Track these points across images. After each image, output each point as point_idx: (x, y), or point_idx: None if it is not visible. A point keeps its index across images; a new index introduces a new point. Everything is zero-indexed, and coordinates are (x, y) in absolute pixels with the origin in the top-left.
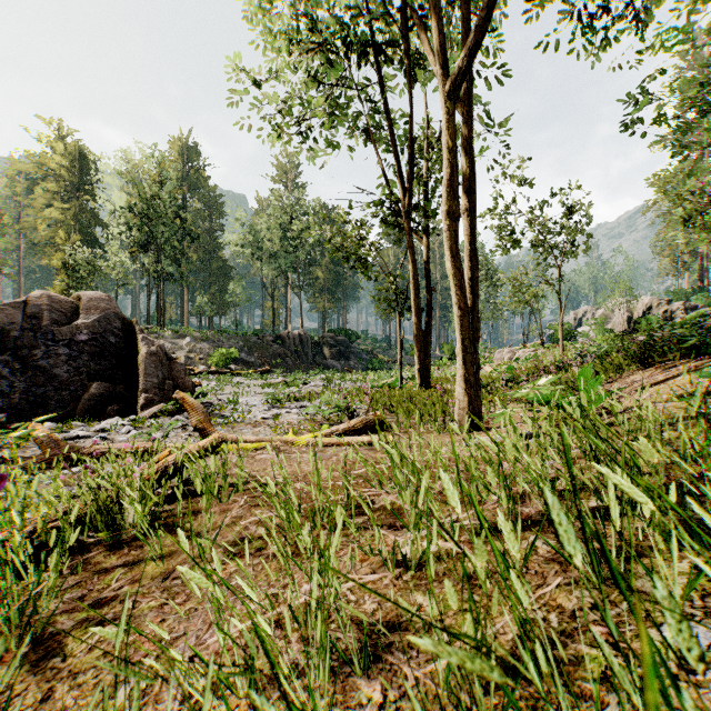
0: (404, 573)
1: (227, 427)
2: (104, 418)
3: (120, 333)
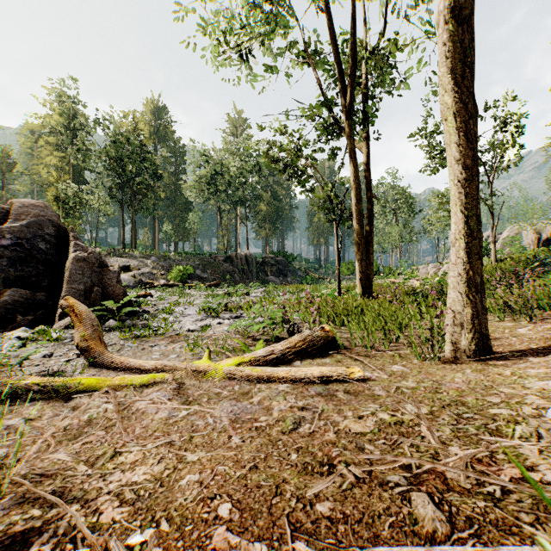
0: None
1: (139, 341)
2: (14, 328)
3: (53, 240)
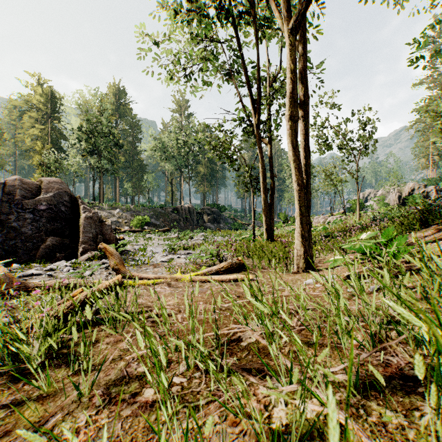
0: None
1: (136, 267)
2: (55, 261)
3: (68, 205)
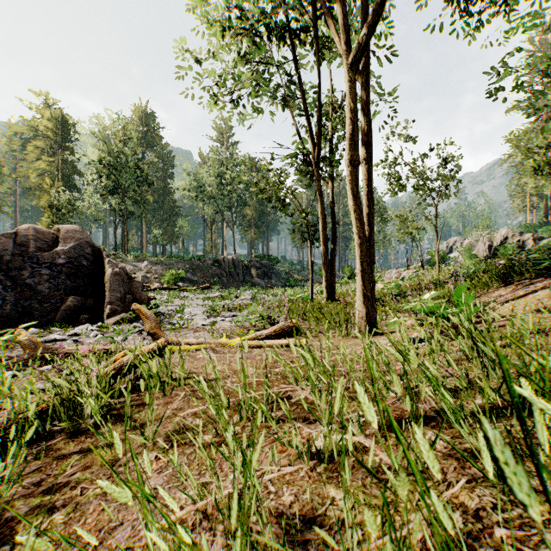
0: (318, 465)
1: (174, 332)
2: (78, 324)
3: (91, 258)
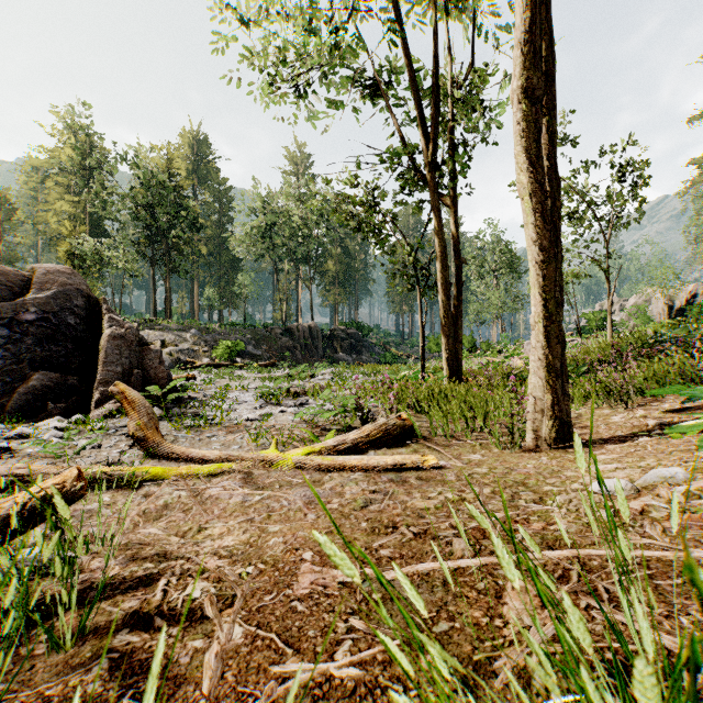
0: None
1: (193, 432)
2: (44, 417)
3: (83, 313)
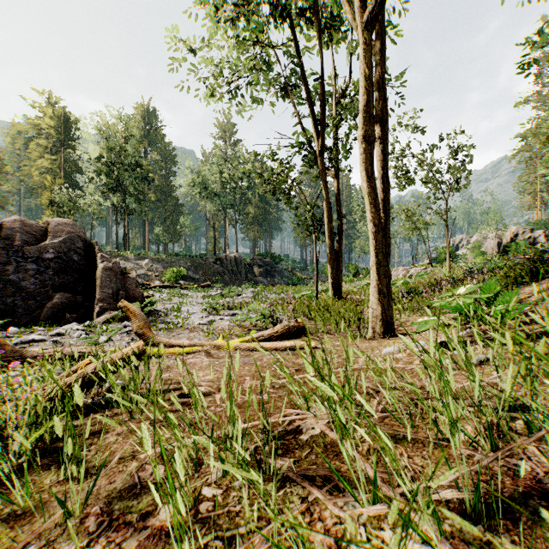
0: None
1: (167, 331)
2: (64, 323)
3: (82, 252)
